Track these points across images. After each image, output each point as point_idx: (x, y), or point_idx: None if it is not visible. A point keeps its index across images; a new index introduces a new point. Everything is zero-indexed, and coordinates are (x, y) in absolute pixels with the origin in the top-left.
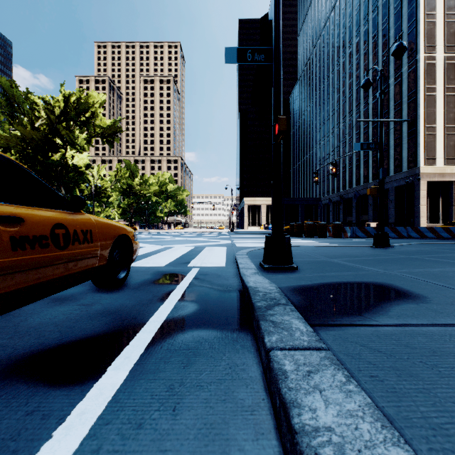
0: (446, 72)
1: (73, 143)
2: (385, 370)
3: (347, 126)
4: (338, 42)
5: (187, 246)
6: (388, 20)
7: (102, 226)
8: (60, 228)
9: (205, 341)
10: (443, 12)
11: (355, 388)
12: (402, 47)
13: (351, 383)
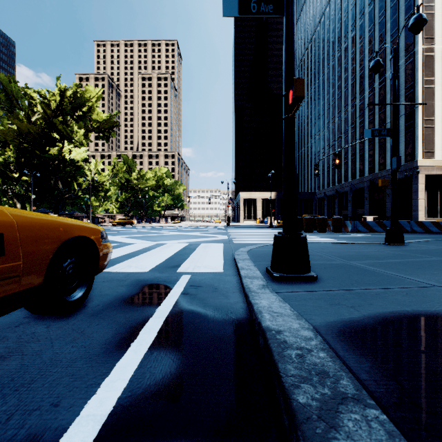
0: None
1: (70, 138)
2: None
3: (342, 120)
4: (334, 37)
5: (181, 242)
6: (385, 13)
7: (31, 226)
8: None
9: None
10: None
11: None
12: (421, 19)
13: None
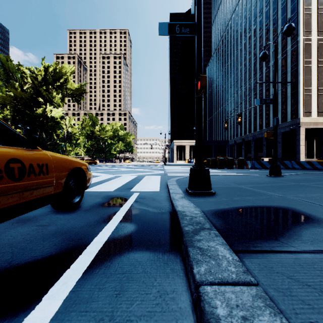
0: (318, 50)
1: (51, 101)
2: None
3: (247, 89)
4: (241, 29)
5: (131, 175)
6: (277, 12)
7: (57, 160)
8: (16, 162)
9: (139, 264)
10: (317, 6)
11: None
12: (291, 27)
13: None
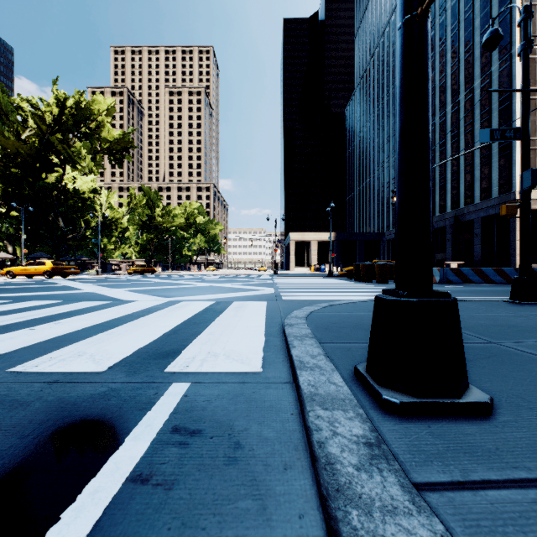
0: None
1: (72, 161)
2: None
3: None
4: None
5: (205, 299)
6: (472, 6)
7: None
8: None
9: None
10: None
11: None
12: None
13: None
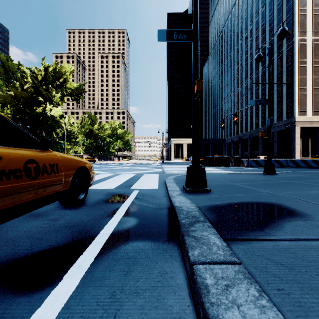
0: (313, 50)
1: (51, 100)
2: (289, 283)
3: (243, 88)
4: (237, 29)
5: (131, 173)
6: (273, 13)
7: (65, 160)
8: (32, 163)
9: (142, 251)
10: (312, 8)
11: (267, 303)
12: (284, 31)
13: (263, 298)
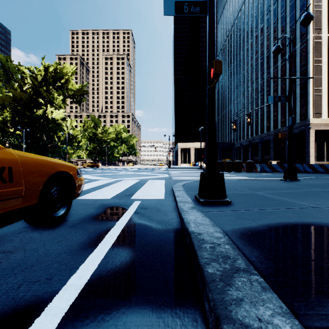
0: None
1: (52, 102)
2: None
3: (254, 89)
4: (247, 28)
5: (134, 179)
6: (285, 10)
7: (29, 163)
8: None
9: None
10: (327, 3)
11: None
12: (309, 16)
13: None
